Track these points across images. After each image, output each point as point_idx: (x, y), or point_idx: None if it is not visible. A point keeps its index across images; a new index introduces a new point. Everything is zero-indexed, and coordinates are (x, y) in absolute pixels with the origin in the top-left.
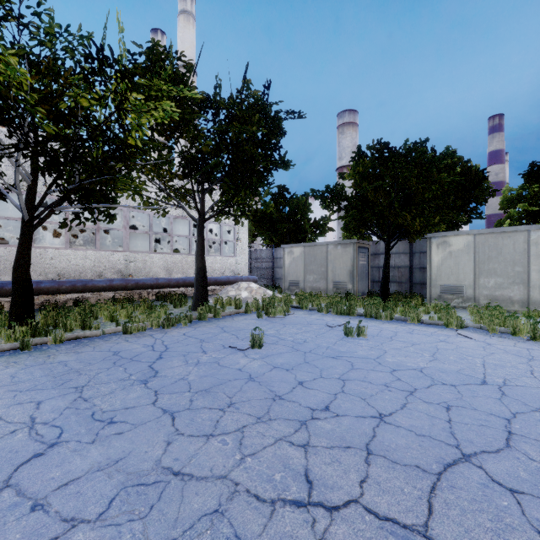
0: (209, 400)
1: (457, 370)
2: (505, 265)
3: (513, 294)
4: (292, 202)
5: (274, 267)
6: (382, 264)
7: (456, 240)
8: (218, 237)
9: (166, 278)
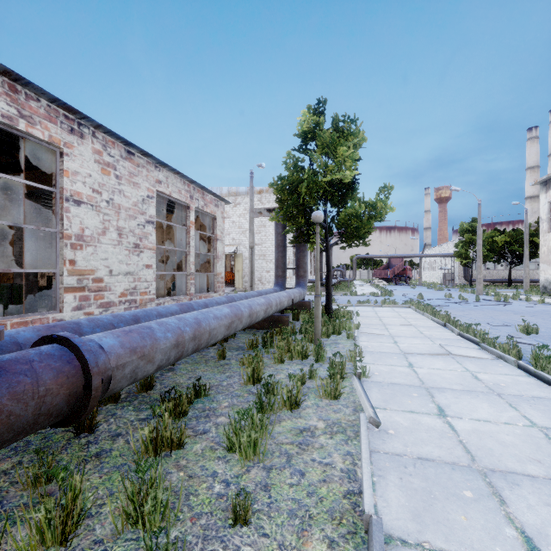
0: None
1: None
2: None
3: None
4: None
5: None
6: None
7: None
8: None
9: None
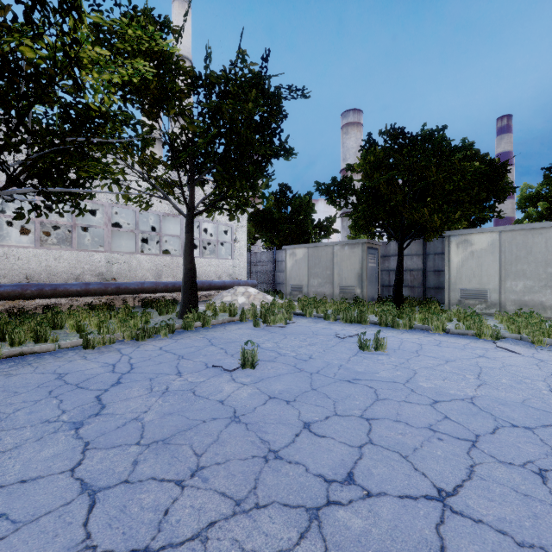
0: (164, 461)
1: (522, 401)
2: (536, 266)
3: (545, 299)
4: (294, 202)
5: (275, 271)
6: (393, 267)
7: (479, 238)
8: (214, 238)
9: (153, 282)
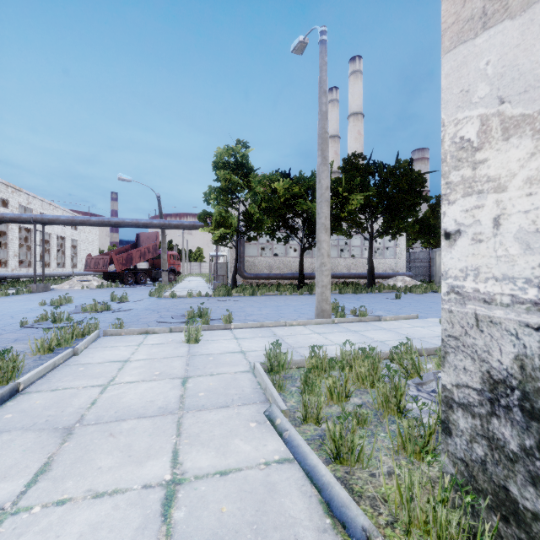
0: (378, 303)
1: None
2: None
3: None
4: None
5: (431, 266)
6: None
7: None
8: (381, 244)
9: (348, 273)
